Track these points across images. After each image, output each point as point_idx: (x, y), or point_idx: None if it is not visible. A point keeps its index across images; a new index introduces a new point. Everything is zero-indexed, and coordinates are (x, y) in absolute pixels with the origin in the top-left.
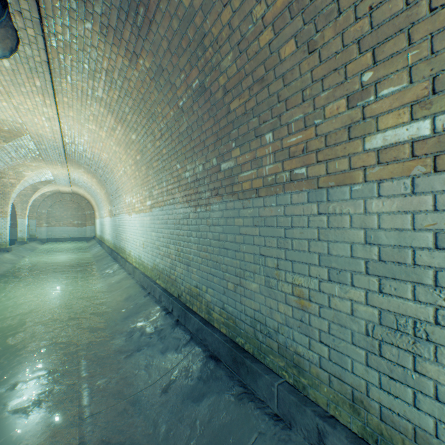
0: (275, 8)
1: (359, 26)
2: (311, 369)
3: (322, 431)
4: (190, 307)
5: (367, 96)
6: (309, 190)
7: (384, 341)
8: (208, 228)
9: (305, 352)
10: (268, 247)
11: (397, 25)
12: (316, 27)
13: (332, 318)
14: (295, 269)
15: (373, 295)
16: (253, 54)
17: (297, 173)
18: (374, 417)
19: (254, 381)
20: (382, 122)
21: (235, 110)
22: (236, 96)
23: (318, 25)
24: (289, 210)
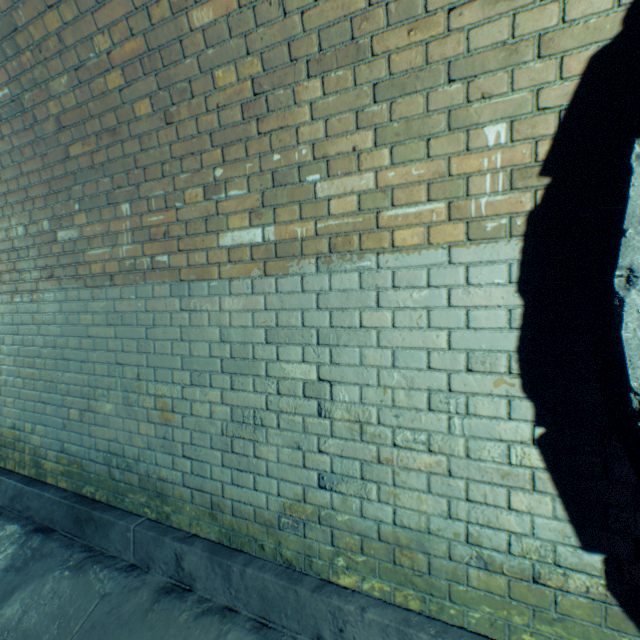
0: (125, 52)
1: (210, 118)
2: (176, 491)
3: (181, 554)
4: (0, 466)
5: (220, 193)
6: (172, 283)
7: (235, 437)
8: (37, 329)
9: (170, 474)
10: (127, 353)
11: (238, 134)
12: (173, 99)
13: (194, 426)
14: (159, 377)
15: (227, 393)
16: (100, 93)
17: (160, 260)
18: (228, 515)
19: (105, 536)
20: (231, 222)
21: (78, 157)
22: (78, 138)
23: (174, 97)
24: (152, 305)
